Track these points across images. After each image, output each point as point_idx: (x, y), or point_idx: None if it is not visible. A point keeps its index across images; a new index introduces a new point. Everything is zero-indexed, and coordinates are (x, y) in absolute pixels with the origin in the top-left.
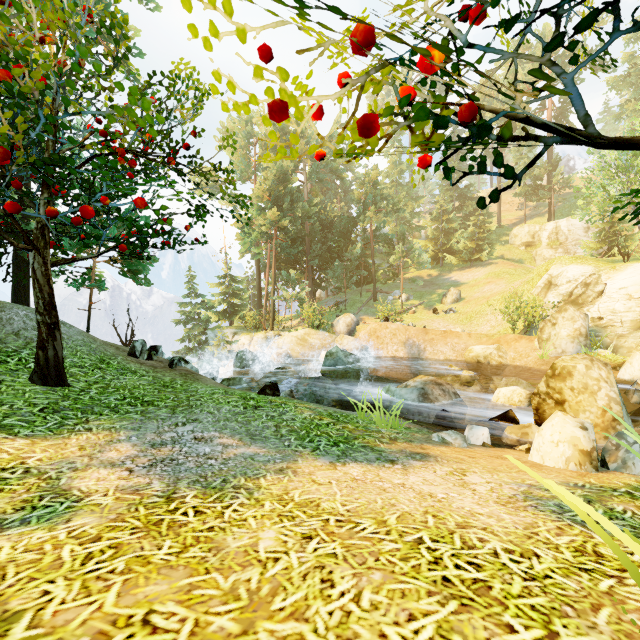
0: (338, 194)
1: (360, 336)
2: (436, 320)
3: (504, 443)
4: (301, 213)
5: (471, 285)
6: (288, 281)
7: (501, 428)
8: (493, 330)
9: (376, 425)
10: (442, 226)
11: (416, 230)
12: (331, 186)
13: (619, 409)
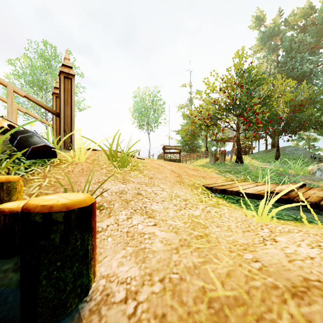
0: None
1: None
2: None
3: None
4: None
5: None
6: None
7: None
8: None
9: None
10: None
11: None
12: None
13: None
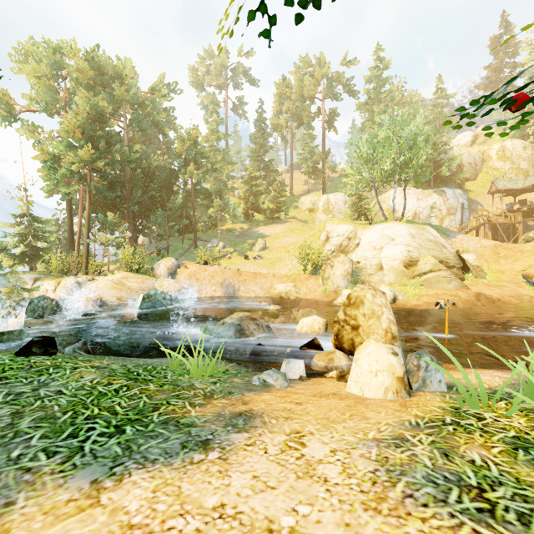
0: (161, 149)
1: (181, 279)
2: (247, 264)
3: (314, 371)
4: (120, 157)
5: (273, 237)
6: (104, 224)
7: (309, 355)
8: (290, 272)
9: (189, 376)
10: (251, 189)
11: (231, 190)
12: (154, 140)
13: (396, 329)
